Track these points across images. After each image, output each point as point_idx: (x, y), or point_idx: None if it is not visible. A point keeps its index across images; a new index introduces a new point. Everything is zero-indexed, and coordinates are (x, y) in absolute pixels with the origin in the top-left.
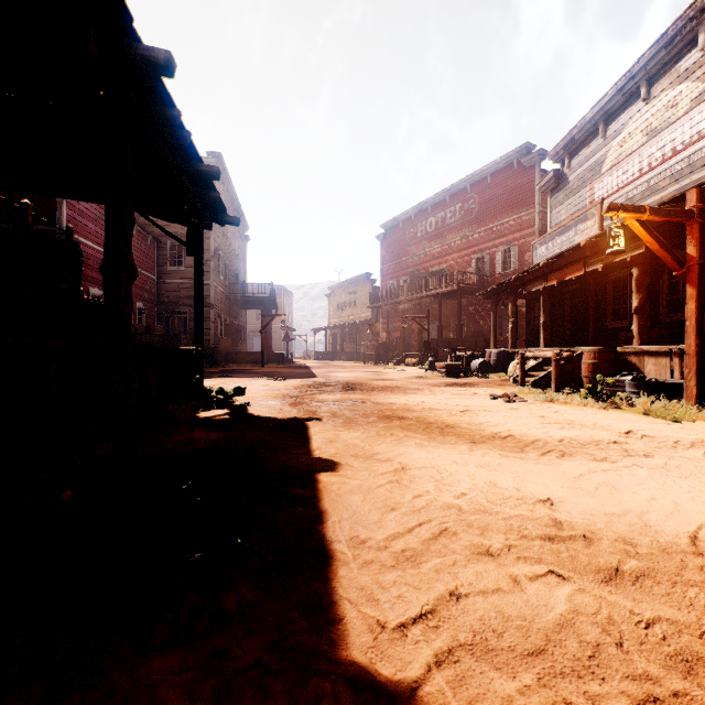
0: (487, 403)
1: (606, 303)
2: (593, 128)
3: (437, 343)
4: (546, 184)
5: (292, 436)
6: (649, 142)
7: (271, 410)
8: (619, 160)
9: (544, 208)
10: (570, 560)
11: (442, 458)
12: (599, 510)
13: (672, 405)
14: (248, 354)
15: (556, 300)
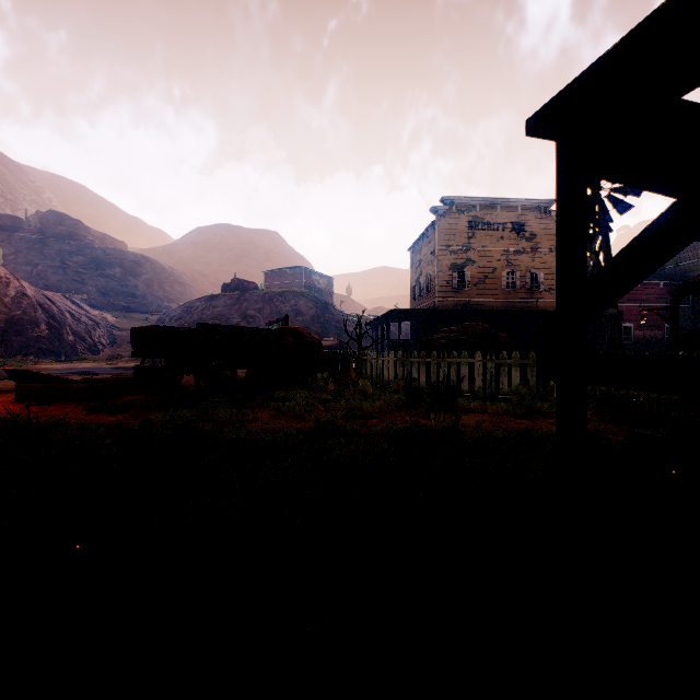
0: None
1: None
2: None
3: None
4: None
5: None
6: None
7: None
8: None
9: None
10: None
11: None
12: None
13: None
14: None
15: None
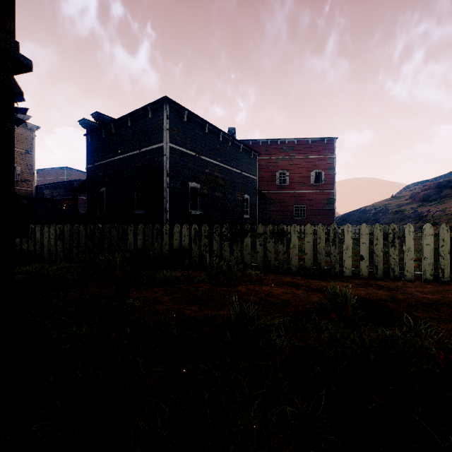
0: None
1: None
2: None
3: None
4: None
5: None
6: None
7: None
8: None
9: None
10: None
11: None
12: None
13: None
14: None
15: None
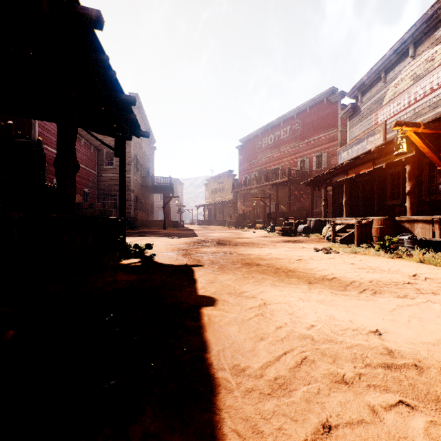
0: (313, 254)
1: (386, 188)
2: (377, 76)
3: (276, 214)
4: (346, 112)
5: (184, 278)
6: (415, 84)
7: (170, 259)
8: (395, 96)
9: (343, 129)
10: (411, 388)
11: (291, 295)
12: (417, 339)
13: (438, 256)
14: (155, 221)
15: (353, 187)
